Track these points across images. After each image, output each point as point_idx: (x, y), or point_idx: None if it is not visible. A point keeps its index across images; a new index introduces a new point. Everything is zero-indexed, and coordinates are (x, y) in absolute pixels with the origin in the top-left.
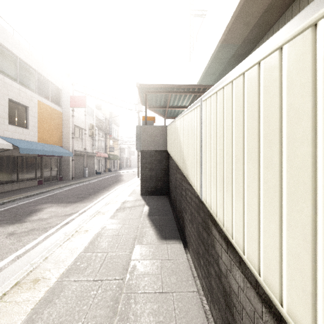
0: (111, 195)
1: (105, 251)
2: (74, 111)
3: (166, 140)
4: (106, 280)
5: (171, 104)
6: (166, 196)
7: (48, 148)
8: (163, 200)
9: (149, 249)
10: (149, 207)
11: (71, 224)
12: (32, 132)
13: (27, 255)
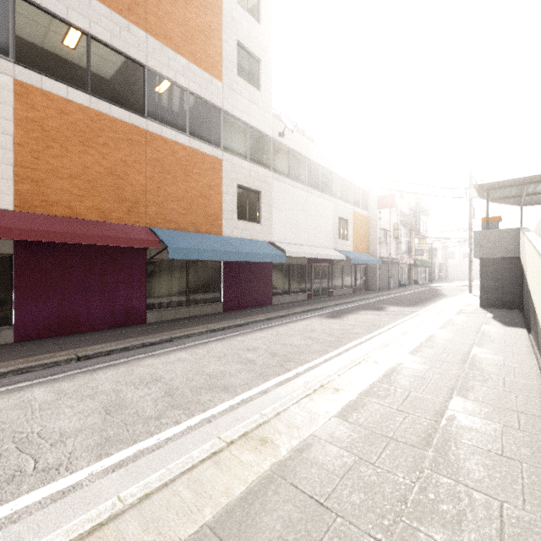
0: (440, 305)
1: (461, 324)
2: (380, 213)
3: (519, 245)
4: (468, 329)
5: (531, 190)
6: (518, 311)
7: (362, 257)
8: (513, 313)
9: (495, 327)
10: (493, 315)
11: (421, 315)
12: (350, 243)
13: (410, 321)
